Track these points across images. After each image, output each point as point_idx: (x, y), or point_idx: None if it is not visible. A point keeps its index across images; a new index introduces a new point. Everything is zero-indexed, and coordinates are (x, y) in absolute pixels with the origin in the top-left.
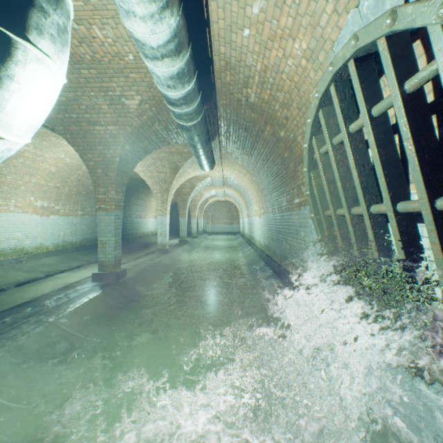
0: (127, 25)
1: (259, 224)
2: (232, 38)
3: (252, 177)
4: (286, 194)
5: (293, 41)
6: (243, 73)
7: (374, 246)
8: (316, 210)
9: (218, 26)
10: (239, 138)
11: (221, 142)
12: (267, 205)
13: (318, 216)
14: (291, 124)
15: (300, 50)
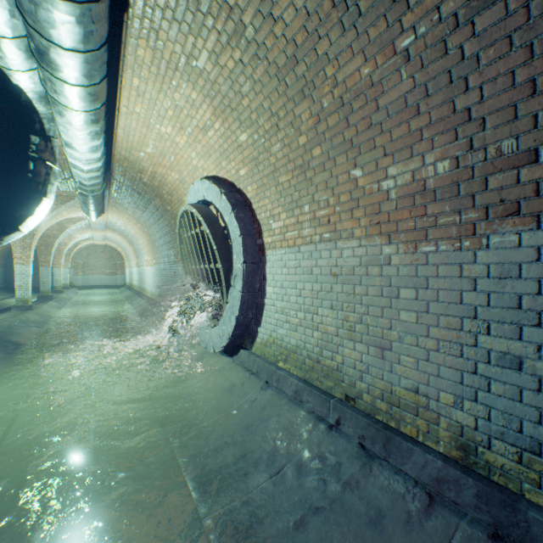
0: (70, 159)
1: (151, 274)
2: (132, 152)
3: (144, 228)
4: (174, 250)
5: (172, 172)
6: (140, 167)
7: (203, 282)
8: (186, 265)
9: (122, 145)
10: (132, 197)
11: (111, 194)
12: (159, 257)
13: (186, 268)
14: (175, 206)
15: (176, 177)
